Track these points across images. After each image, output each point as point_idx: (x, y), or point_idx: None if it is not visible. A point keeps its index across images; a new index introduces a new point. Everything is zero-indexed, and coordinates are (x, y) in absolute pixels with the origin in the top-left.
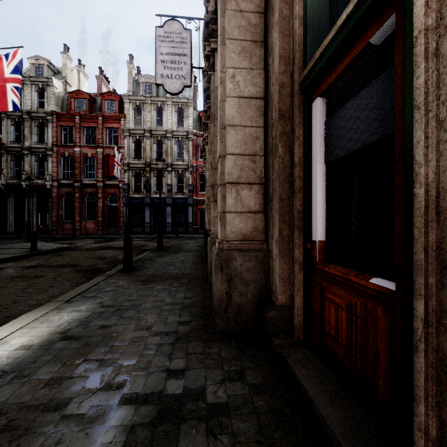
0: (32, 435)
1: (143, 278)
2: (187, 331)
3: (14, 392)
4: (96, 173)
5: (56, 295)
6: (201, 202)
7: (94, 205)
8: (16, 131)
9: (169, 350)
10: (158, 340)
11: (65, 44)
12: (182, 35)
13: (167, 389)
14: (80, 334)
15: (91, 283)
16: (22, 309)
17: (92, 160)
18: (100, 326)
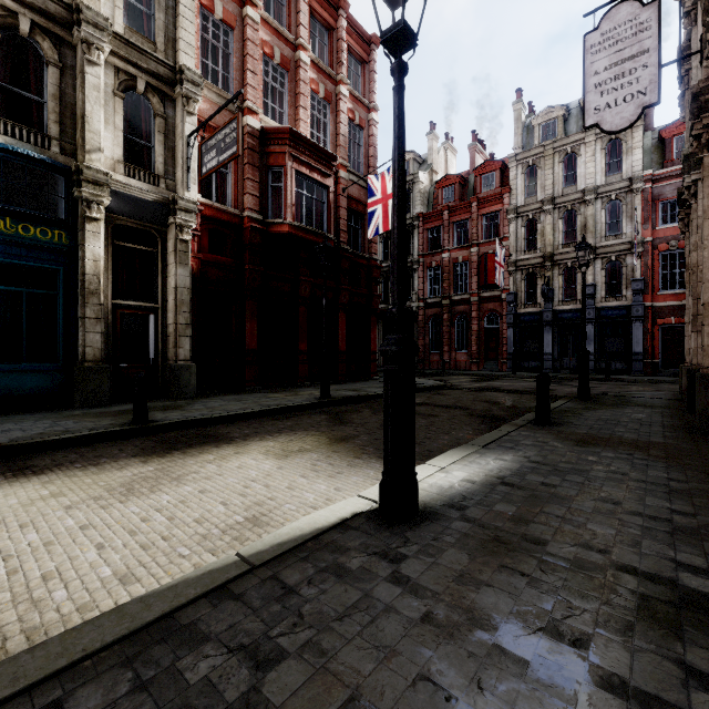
0: (524, 554)
1: (573, 437)
2: (693, 525)
3: (484, 515)
4: (468, 284)
5: (463, 439)
6: (664, 312)
7: (466, 329)
8: (384, 249)
9: (666, 539)
10: (639, 521)
11: (430, 122)
12: (638, 19)
13: (682, 580)
14: (520, 485)
15: (501, 432)
16: (437, 446)
17: (463, 267)
18: (540, 482)
